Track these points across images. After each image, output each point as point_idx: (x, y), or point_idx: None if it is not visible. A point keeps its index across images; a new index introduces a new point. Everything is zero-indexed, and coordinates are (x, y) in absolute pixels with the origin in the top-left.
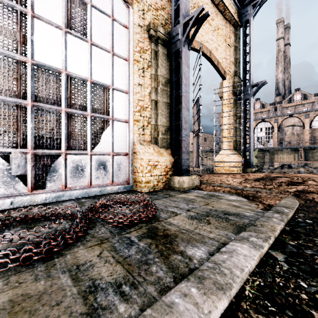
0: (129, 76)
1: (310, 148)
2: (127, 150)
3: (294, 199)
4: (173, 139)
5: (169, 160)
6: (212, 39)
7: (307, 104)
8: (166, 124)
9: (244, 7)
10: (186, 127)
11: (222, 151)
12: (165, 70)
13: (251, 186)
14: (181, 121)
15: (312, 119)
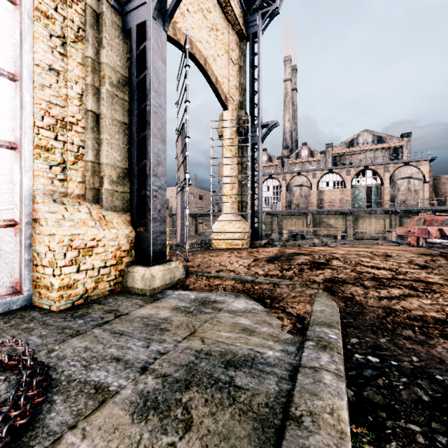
0: (20, 41)
1: (318, 213)
2: (14, 213)
3: (330, 300)
4: (135, 193)
5: (124, 234)
6: (208, 40)
7: (314, 162)
8: (121, 164)
9: (252, 13)
10: (160, 172)
11: (223, 216)
12: (119, 58)
13: (264, 272)
14: (149, 160)
15: (319, 179)
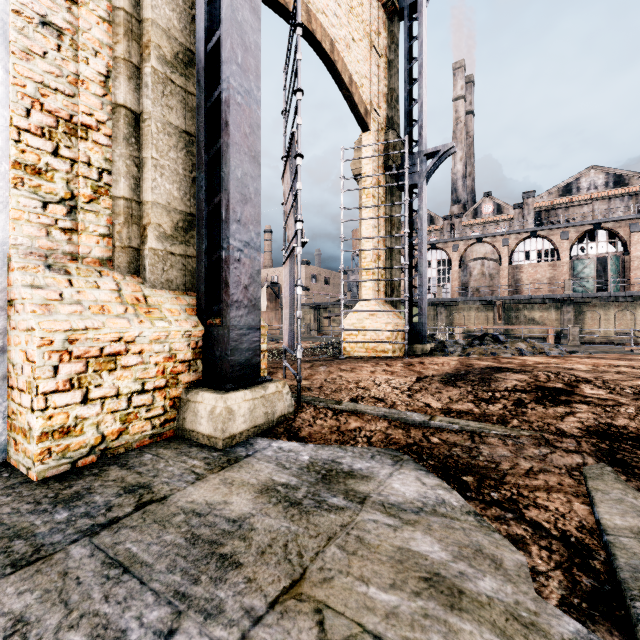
0: None
1: (513, 302)
2: None
3: (636, 493)
4: (202, 257)
5: (182, 331)
6: (337, 13)
7: (503, 221)
8: (181, 205)
9: None
10: (247, 216)
11: (361, 305)
12: (177, 14)
13: (441, 404)
14: (226, 192)
15: (513, 247)
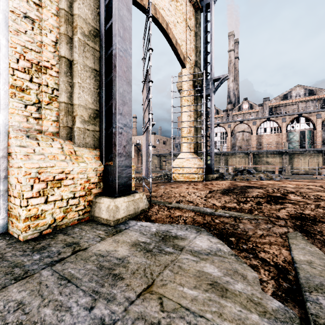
0: None
1: (258, 153)
2: None
3: (311, 245)
4: (103, 131)
5: (93, 168)
6: (169, 9)
7: (253, 113)
8: (92, 106)
9: None
10: (125, 111)
11: (182, 155)
12: (90, 11)
13: (221, 204)
14: (114, 99)
15: (258, 126)
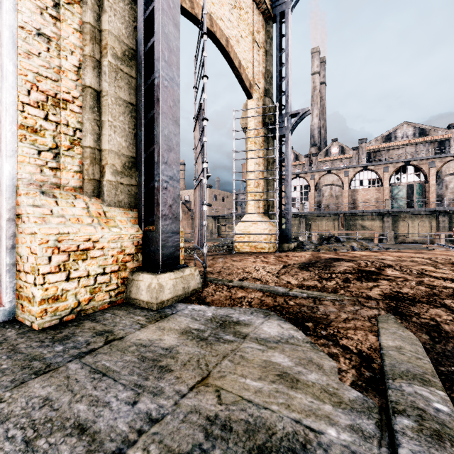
0: None
1: (351, 214)
2: None
3: (404, 329)
4: (142, 186)
5: (128, 234)
6: (230, 19)
7: (345, 159)
8: (127, 151)
9: None
10: (171, 160)
11: (247, 216)
12: (124, 25)
13: (297, 282)
14: (157, 144)
15: (352, 177)
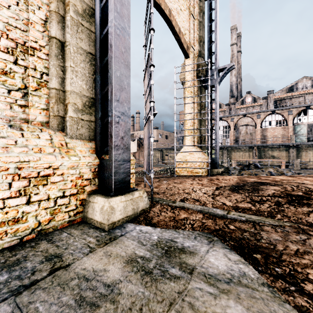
0: None
1: (263, 147)
2: None
3: None
4: (98, 121)
5: (86, 162)
6: None
7: (257, 106)
8: (87, 93)
9: None
10: (123, 98)
11: (185, 148)
12: None
13: (232, 203)
14: (110, 84)
15: (262, 119)
